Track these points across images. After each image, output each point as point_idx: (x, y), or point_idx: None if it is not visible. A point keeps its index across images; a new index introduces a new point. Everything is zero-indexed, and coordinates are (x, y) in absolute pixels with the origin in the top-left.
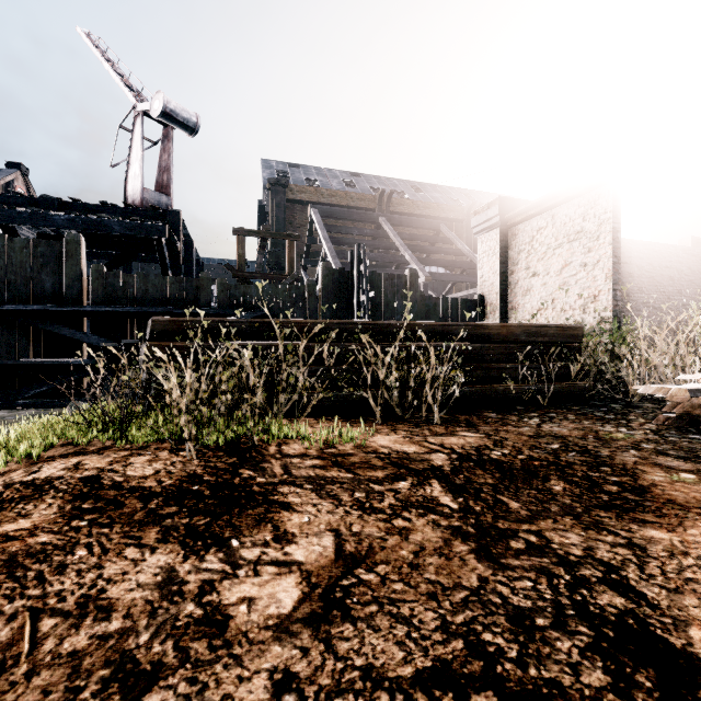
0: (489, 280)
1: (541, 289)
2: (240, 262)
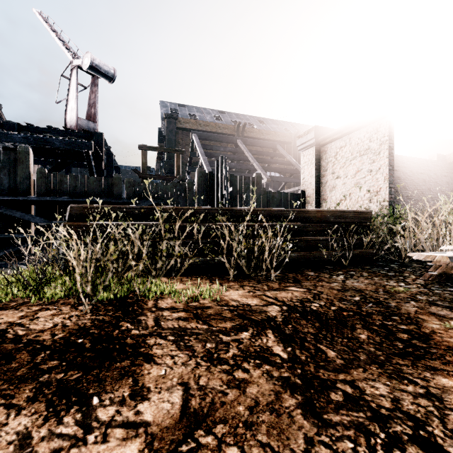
0: (308, 181)
1: (342, 187)
2: (143, 168)
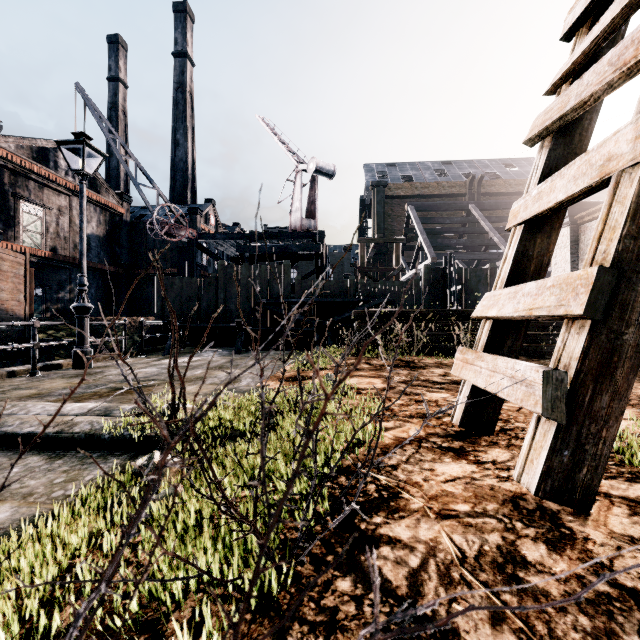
0: (561, 267)
1: None
2: (362, 261)
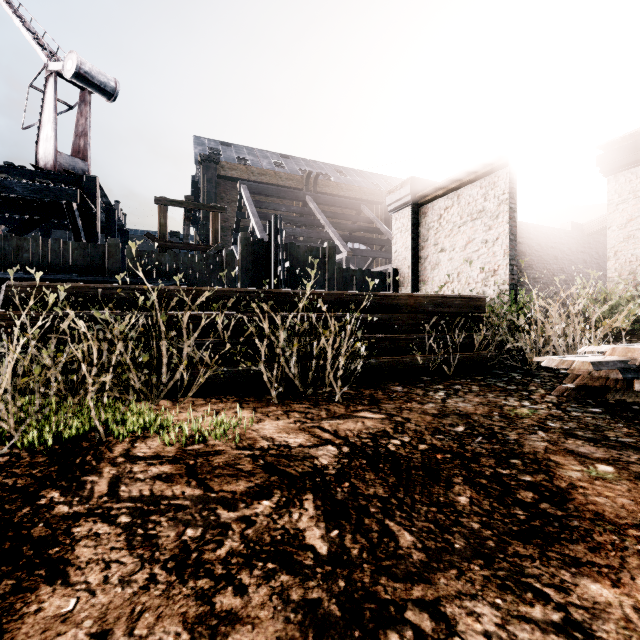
0: (402, 255)
1: (448, 264)
2: (162, 231)
